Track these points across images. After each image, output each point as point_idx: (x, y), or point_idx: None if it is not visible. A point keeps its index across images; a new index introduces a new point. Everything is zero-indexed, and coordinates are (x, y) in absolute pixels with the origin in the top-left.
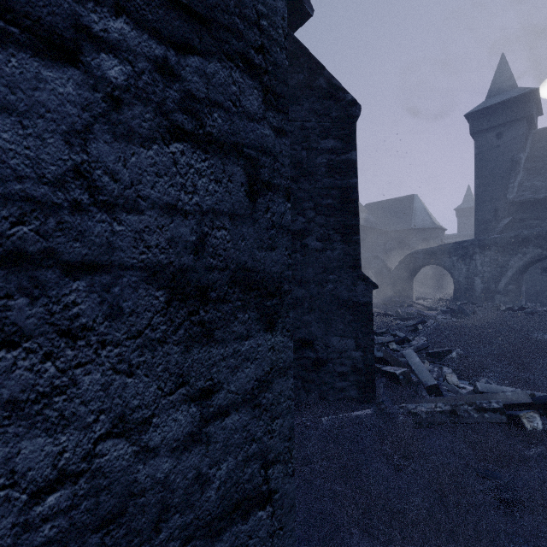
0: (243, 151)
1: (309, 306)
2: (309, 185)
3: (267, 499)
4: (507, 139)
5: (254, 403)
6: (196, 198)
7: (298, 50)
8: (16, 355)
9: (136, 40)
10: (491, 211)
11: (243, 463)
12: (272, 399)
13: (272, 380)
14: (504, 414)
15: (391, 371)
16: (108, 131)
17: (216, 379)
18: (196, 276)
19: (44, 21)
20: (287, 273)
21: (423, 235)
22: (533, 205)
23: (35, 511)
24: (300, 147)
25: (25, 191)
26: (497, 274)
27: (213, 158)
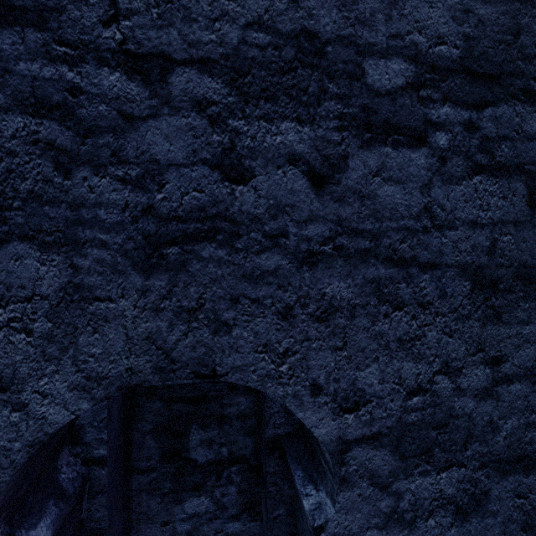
0: (524, 169)
1: None
2: None
3: None
4: None
5: (533, 380)
6: (489, 214)
7: None
8: (401, 314)
9: (453, 115)
10: None
11: (524, 426)
12: None
13: None
14: None
15: None
16: (439, 180)
17: (503, 352)
18: (489, 272)
19: (412, 126)
20: None
21: None
22: None
23: (408, 403)
24: None
25: (404, 224)
26: None
27: (501, 180)
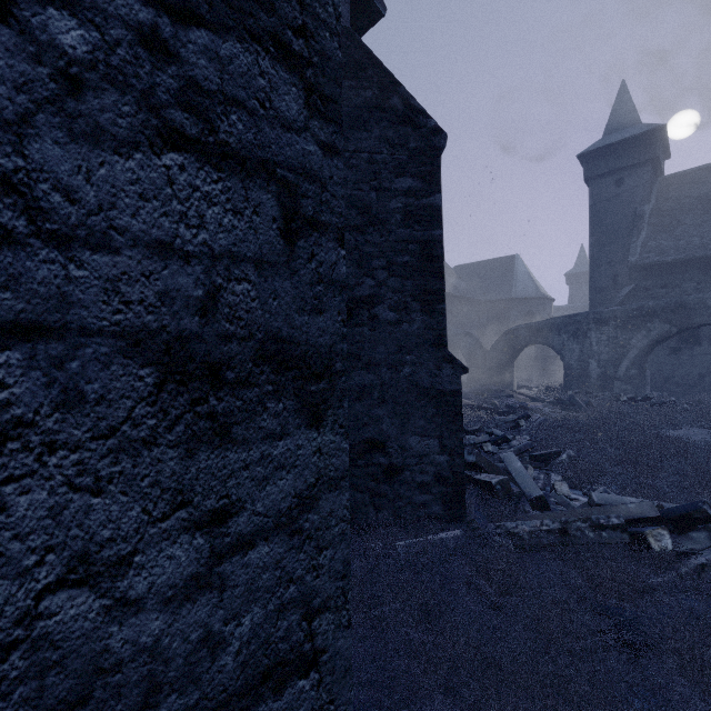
0: (275, 172)
1: (380, 396)
2: (380, 238)
3: (311, 662)
4: (628, 187)
5: (292, 529)
6: (203, 235)
7: (366, 59)
8: None
9: None
10: (610, 277)
11: (275, 614)
12: (318, 522)
13: (318, 496)
14: (626, 531)
15: (485, 480)
16: (59, 125)
17: (235, 497)
18: (203, 348)
19: None
20: (340, 347)
21: (526, 306)
22: (660, 270)
23: None
24: (368, 187)
25: None
26: (617, 356)
27: (230, 179)
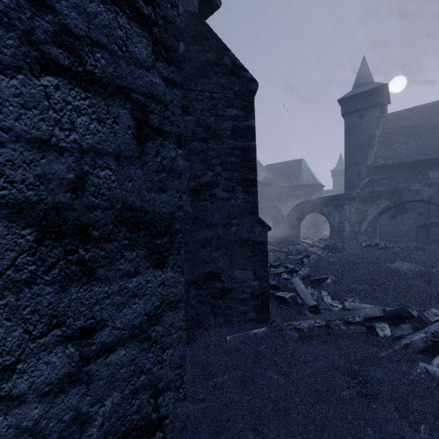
0: (130, 95)
1: (217, 245)
2: (217, 146)
3: (157, 426)
4: (367, 120)
5: (142, 337)
6: (74, 136)
7: (208, 33)
8: None
9: None
10: (356, 173)
11: (130, 396)
12: (162, 331)
13: (162, 314)
14: (364, 325)
15: (282, 296)
16: None
17: (99, 317)
18: (74, 214)
19: None
20: (178, 214)
21: (308, 190)
22: (384, 169)
23: None
24: (209, 113)
25: None
26: (360, 220)
27: (95, 98)
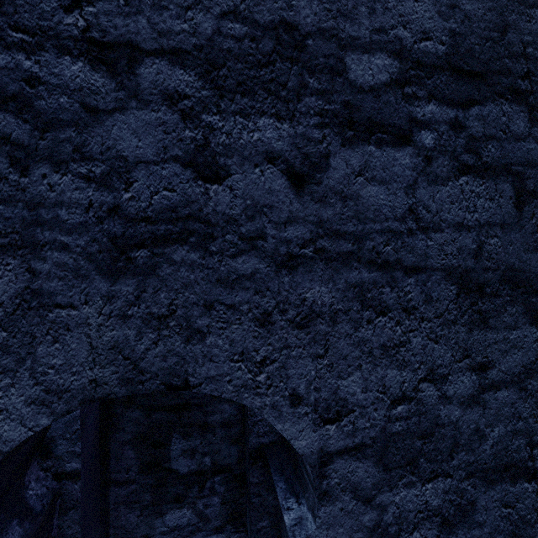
0: (511, 169)
1: None
2: None
3: (531, 475)
4: None
5: (520, 386)
6: (475, 215)
7: None
8: (385, 320)
9: (439, 113)
10: None
11: (511, 434)
12: (536, 387)
13: (536, 370)
14: None
15: None
16: (424, 180)
17: (490, 358)
18: (475, 275)
19: (396, 125)
20: None
21: None
22: None
23: (392, 412)
24: None
25: (388, 226)
26: None
27: (487, 181)
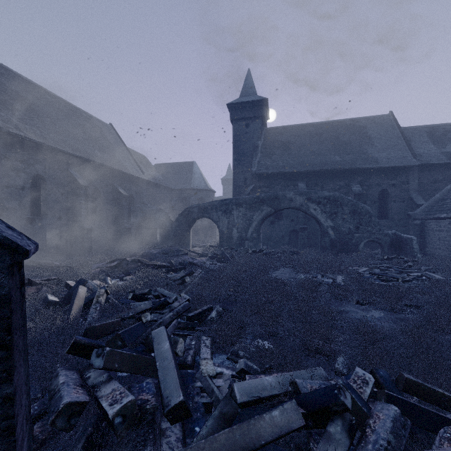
0: None
1: None
2: None
3: None
4: (251, 129)
5: None
6: None
7: None
8: None
9: None
10: (243, 179)
11: None
12: None
13: None
14: None
15: (104, 406)
16: None
17: None
18: None
19: None
20: None
21: (200, 194)
22: (266, 177)
23: None
24: None
25: None
26: (247, 226)
27: None
